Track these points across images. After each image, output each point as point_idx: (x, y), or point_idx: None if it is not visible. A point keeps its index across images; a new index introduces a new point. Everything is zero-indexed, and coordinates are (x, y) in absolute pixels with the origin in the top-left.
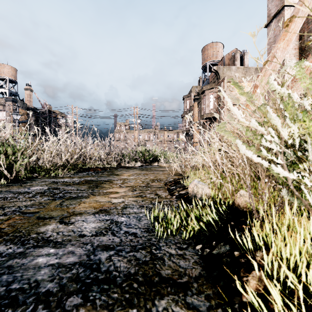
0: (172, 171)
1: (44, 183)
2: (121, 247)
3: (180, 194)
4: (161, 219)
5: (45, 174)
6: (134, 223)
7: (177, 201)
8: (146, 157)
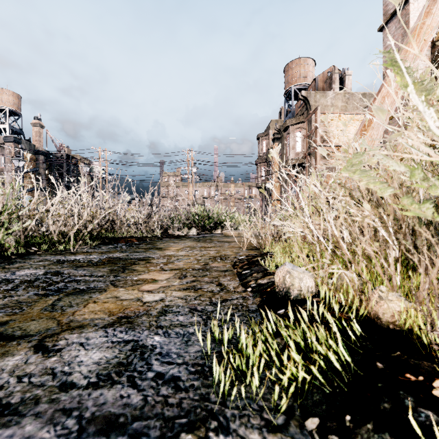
0: (244, 242)
1: (43, 262)
2: (142, 423)
3: (258, 284)
4: (228, 340)
5: (50, 248)
6: (177, 350)
7: (254, 298)
8: (205, 222)
